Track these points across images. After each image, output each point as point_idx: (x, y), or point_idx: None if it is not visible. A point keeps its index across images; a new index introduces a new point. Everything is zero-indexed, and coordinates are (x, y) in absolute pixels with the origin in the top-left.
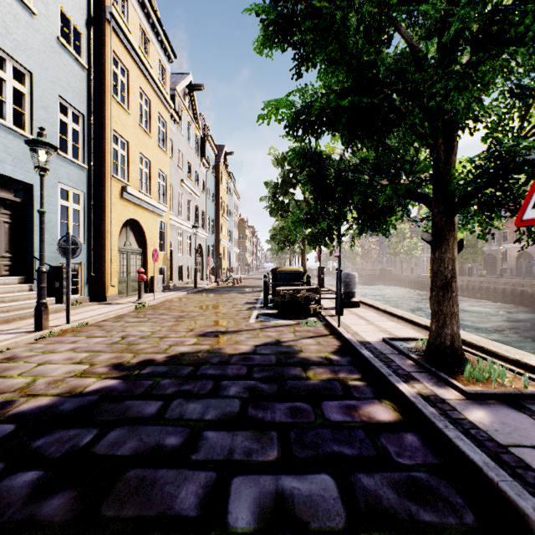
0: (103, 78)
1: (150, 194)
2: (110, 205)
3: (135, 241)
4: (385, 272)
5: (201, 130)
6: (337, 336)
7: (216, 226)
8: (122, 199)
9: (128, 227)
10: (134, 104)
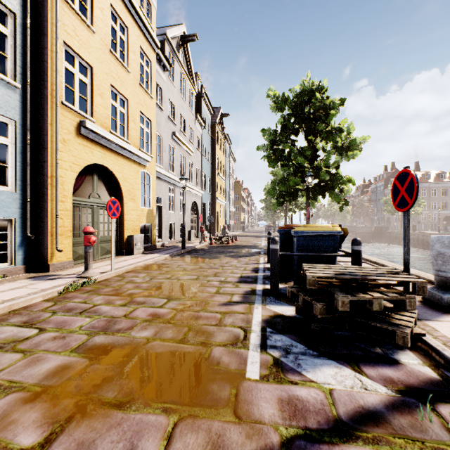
0: None
1: (127, 139)
2: (56, 140)
3: (106, 193)
4: (381, 229)
5: (195, 87)
6: None
7: (212, 185)
8: (80, 137)
9: (95, 176)
10: (101, 23)
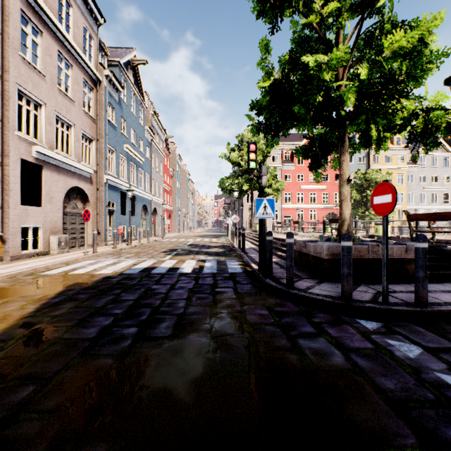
0: None
1: None
2: None
3: None
4: None
5: (450, 151)
6: None
7: None
8: None
9: None
10: None
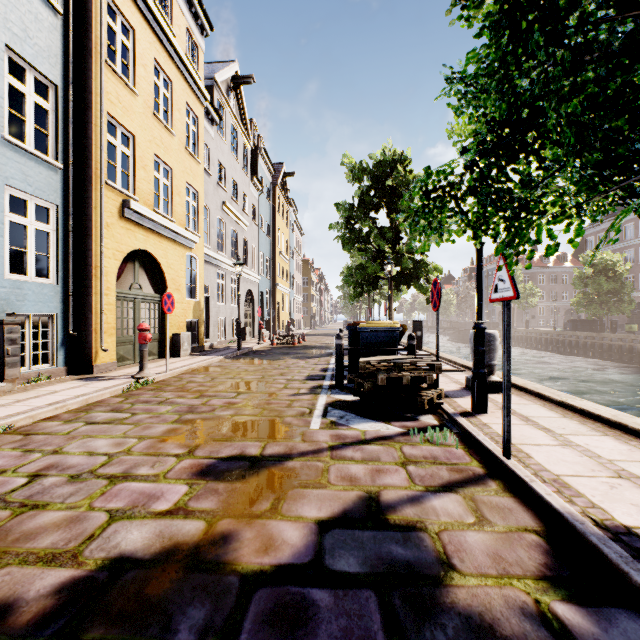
0: (88, 32)
1: (172, 216)
2: (100, 226)
3: (148, 283)
4: (490, 326)
5: (251, 140)
6: (509, 483)
7: (273, 268)
8: (123, 219)
9: (136, 263)
10: (144, 82)
